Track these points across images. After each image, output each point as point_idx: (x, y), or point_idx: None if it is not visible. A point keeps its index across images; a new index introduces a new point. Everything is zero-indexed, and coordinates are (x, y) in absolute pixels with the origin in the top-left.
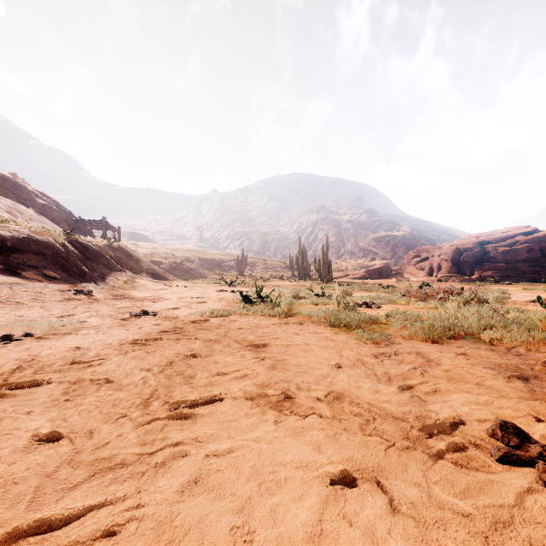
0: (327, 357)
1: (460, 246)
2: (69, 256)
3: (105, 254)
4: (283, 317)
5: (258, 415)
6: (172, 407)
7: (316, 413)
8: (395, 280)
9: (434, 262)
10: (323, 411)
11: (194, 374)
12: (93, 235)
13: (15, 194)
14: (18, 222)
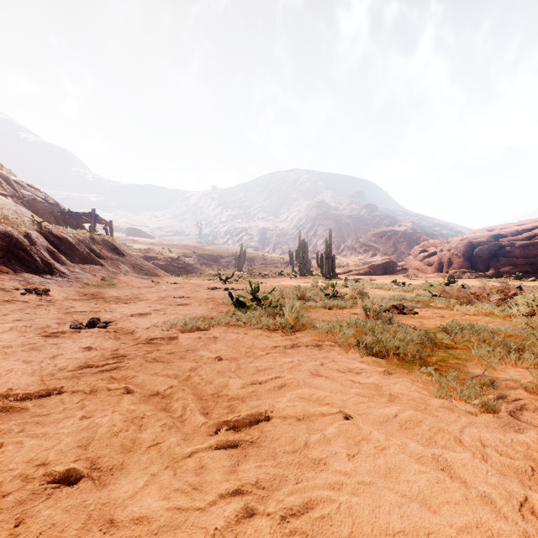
0: (424, 489)
1: (472, 239)
2: (32, 248)
3: (84, 247)
4: (289, 332)
5: None
6: None
7: None
8: (402, 276)
9: (444, 257)
10: None
11: None
12: (84, 228)
13: None
14: None
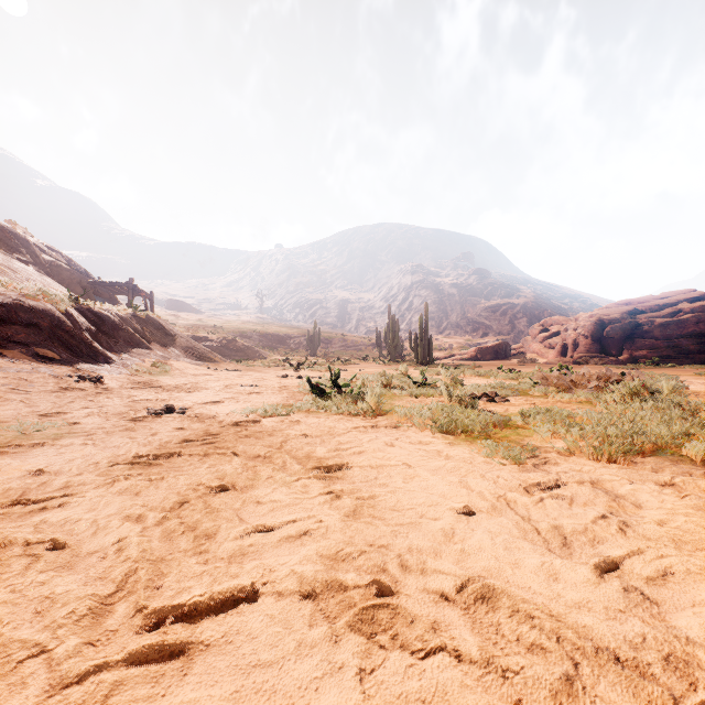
0: (445, 491)
1: (603, 316)
2: (75, 329)
3: (128, 327)
4: (370, 417)
5: (325, 650)
6: (150, 622)
7: (449, 648)
8: (516, 361)
9: (569, 338)
10: (461, 639)
11: (214, 531)
12: (117, 302)
13: (11, 247)
14: (4, 282)
